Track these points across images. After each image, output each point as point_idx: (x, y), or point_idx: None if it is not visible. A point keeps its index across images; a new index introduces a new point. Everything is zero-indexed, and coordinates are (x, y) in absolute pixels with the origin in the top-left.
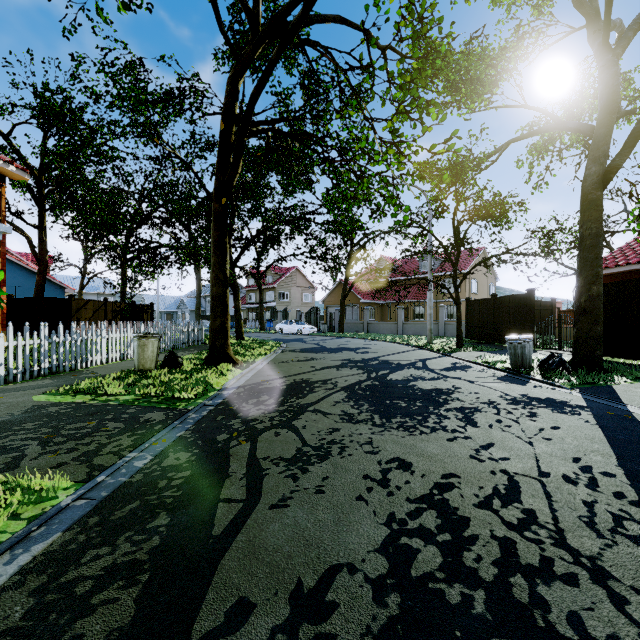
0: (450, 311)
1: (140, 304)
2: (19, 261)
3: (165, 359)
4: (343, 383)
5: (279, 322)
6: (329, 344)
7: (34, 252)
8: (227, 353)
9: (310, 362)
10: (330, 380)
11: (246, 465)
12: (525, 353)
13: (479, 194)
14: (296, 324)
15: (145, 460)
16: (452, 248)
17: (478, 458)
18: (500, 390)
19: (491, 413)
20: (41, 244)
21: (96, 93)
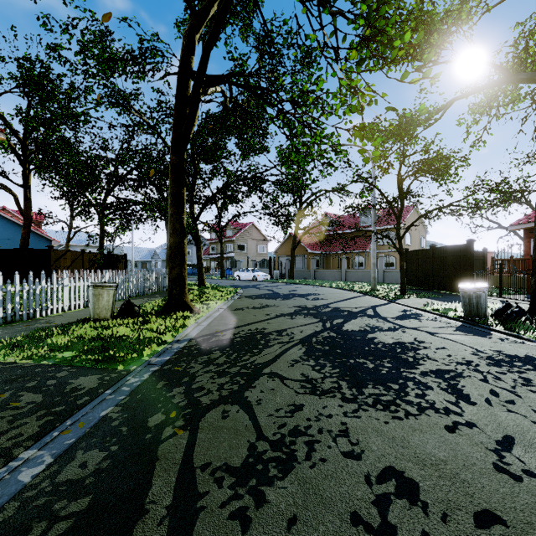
0: (389, 260)
1: (115, 254)
2: (11, 217)
3: (121, 308)
4: (299, 335)
5: (237, 270)
6: (281, 290)
7: (20, 208)
8: (184, 301)
9: (264, 309)
10: (285, 331)
11: (175, 483)
12: (480, 302)
13: (426, 148)
14: (252, 272)
15: (38, 467)
16: (395, 202)
17: (508, 471)
18: (468, 345)
19: (477, 379)
20: (26, 201)
21: (69, 61)
